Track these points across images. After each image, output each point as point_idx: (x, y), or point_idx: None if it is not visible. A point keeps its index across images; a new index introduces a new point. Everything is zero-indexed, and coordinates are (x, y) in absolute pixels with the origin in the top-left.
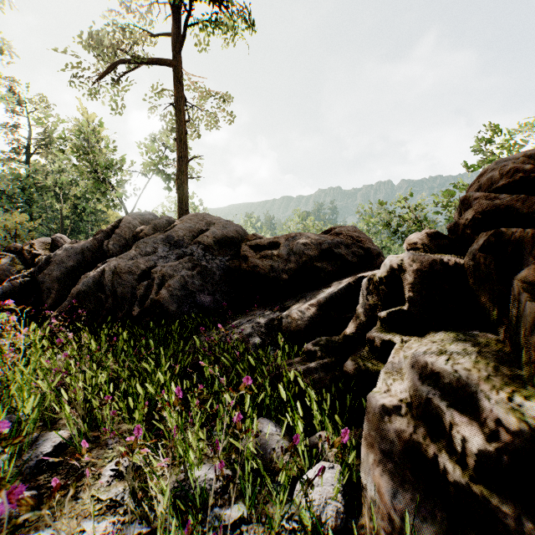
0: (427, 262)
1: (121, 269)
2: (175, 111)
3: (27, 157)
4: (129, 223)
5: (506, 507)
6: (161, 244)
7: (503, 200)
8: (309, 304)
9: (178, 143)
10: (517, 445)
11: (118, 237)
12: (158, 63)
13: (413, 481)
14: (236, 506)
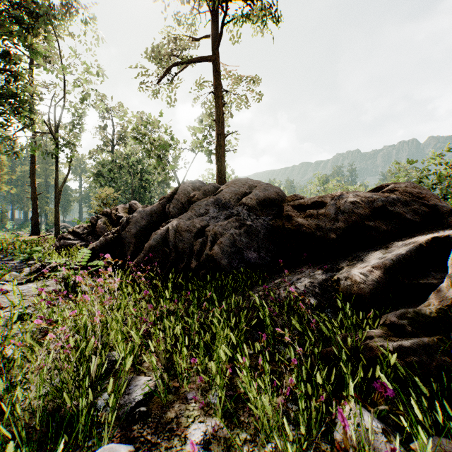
0: None
1: (181, 228)
2: (215, 97)
3: (112, 147)
4: (184, 190)
5: None
6: (212, 206)
7: None
8: (372, 266)
9: (217, 123)
10: None
11: (176, 202)
12: (202, 60)
13: None
14: None
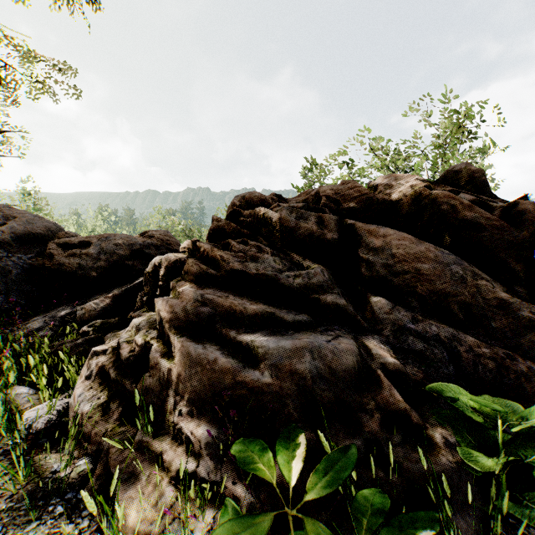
0: (173, 261)
1: None
2: None
3: None
4: None
5: (129, 381)
6: None
7: (222, 223)
8: (106, 297)
9: None
10: (140, 351)
11: None
12: None
13: (97, 387)
14: None
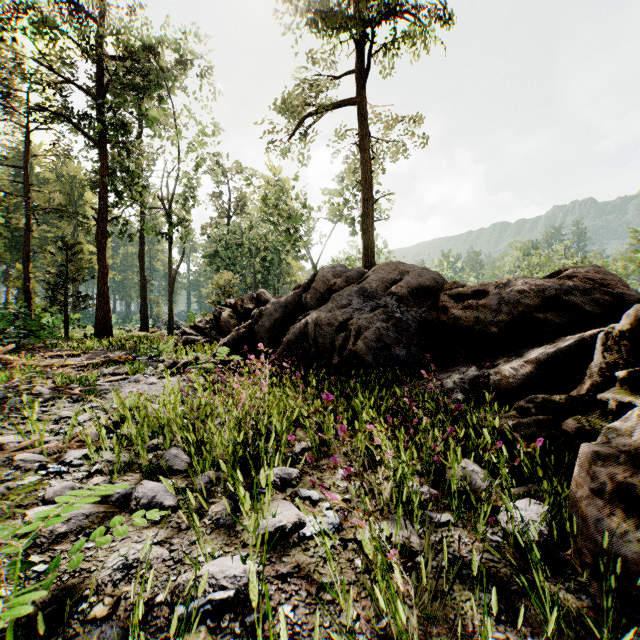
0: None
1: (321, 321)
2: (361, 150)
3: (228, 219)
4: (323, 277)
5: None
6: (355, 296)
7: None
8: (524, 361)
9: (364, 184)
10: None
11: (314, 291)
12: (343, 104)
13: (622, 517)
14: (444, 514)
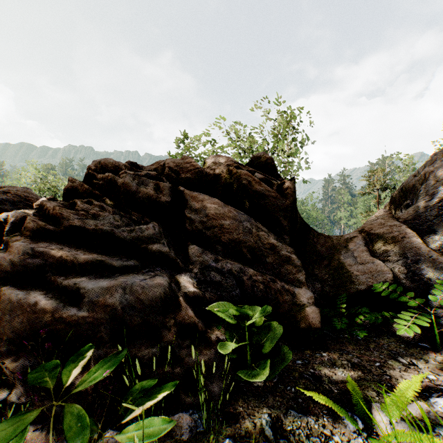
0: (21, 217)
1: None
2: None
3: None
4: None
5: None
6: None
7: (76, 184)
8: None
9: None
10: None
11: None
12: None
13: None
14: None
